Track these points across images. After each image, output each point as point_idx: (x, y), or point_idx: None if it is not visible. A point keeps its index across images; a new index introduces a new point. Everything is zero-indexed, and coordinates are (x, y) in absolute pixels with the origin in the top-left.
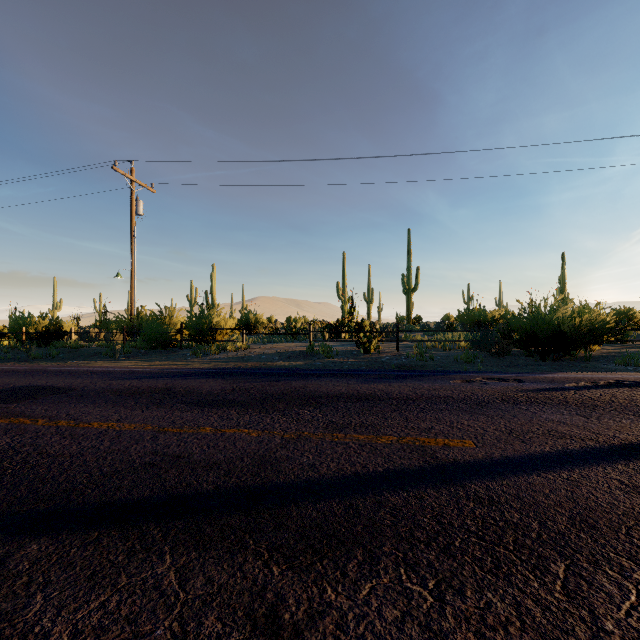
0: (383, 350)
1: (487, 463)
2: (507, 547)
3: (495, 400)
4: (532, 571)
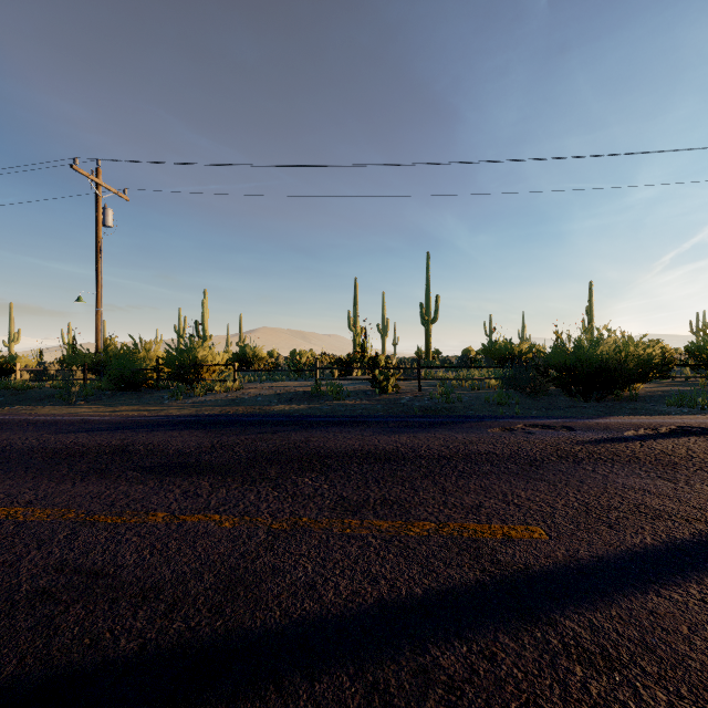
0: (402, 390)
1: (575, 571)
2: None
3: (550, 457)
4: None
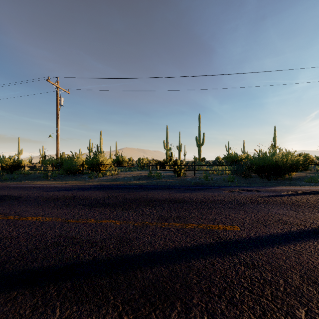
0: (187, 175)
1: (248, 240)
2: (267, 298)
3: (247, 202)
4: (285, 316)
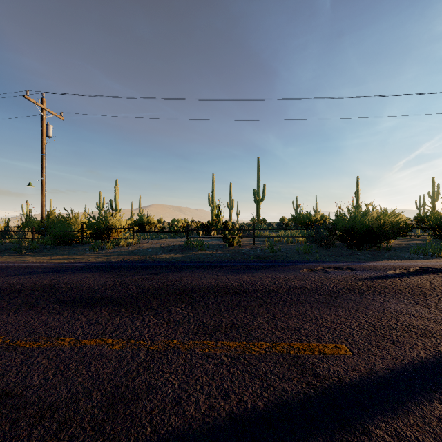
0: (243, 244)
1: (375, 382)
2: None
3: (343, 290)
4: None
